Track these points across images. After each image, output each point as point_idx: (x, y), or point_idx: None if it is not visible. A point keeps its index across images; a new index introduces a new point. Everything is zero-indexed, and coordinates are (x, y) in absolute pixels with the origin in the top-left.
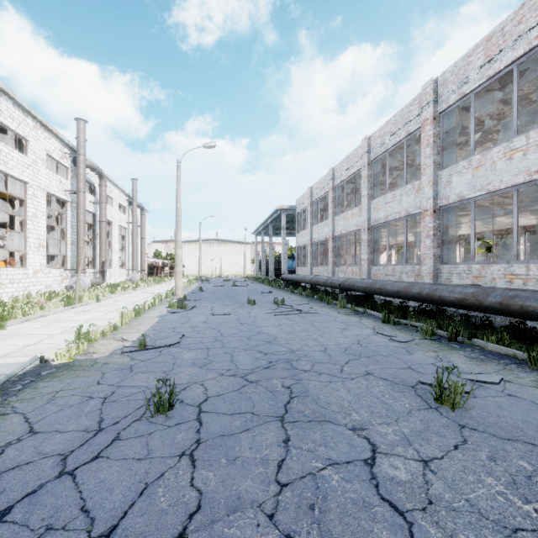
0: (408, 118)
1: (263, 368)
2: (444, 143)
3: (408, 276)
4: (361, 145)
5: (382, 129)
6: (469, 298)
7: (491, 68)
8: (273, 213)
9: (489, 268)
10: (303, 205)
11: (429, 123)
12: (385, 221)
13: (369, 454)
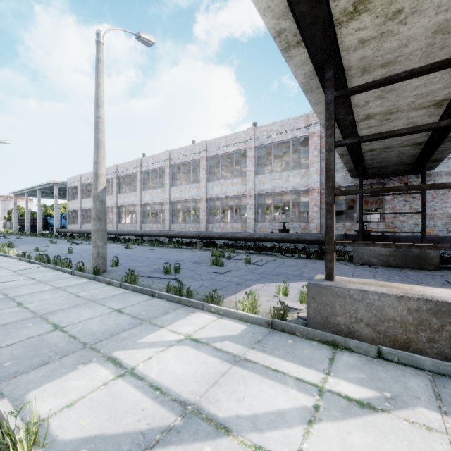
0: (133, 166)
1: (86, 250)
2: (144, 181)
3: (133, 228)
4: (114, 167)
5: (123, 165)
6: (143, 233)
7: (154, 166)
8: (46, 184)
9: (153, 225)
10: (74, 184)
11: (139, 173)
12: (124, 205)
13: (113, 252)
